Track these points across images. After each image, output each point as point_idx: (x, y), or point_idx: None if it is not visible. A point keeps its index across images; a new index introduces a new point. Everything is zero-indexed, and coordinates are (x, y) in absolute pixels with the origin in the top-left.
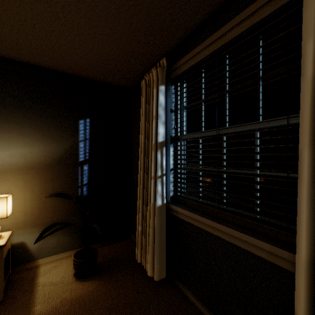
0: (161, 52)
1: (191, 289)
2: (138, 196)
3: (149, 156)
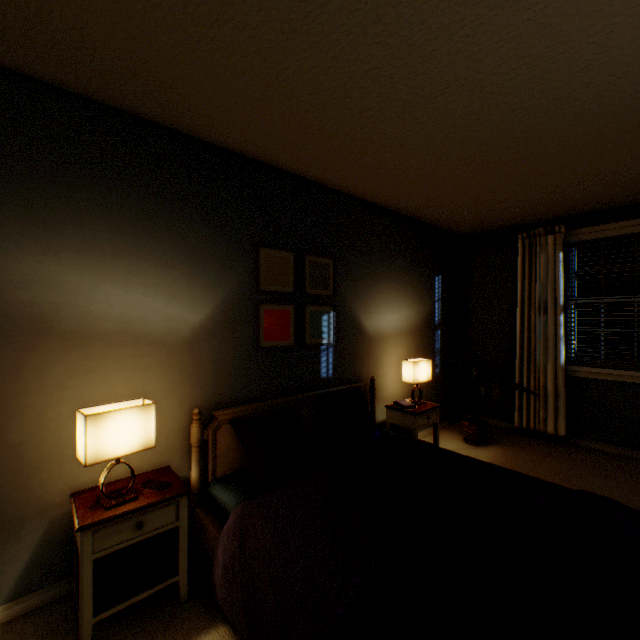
0: (555, 217)
1: (596, 439)
2: (517, 361)
3: (542, 319)
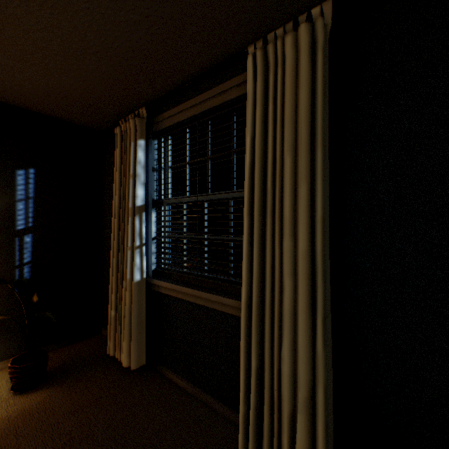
0: (141, 99)
1: (174, 369)
2: (110, 273)
3: (126, 222)
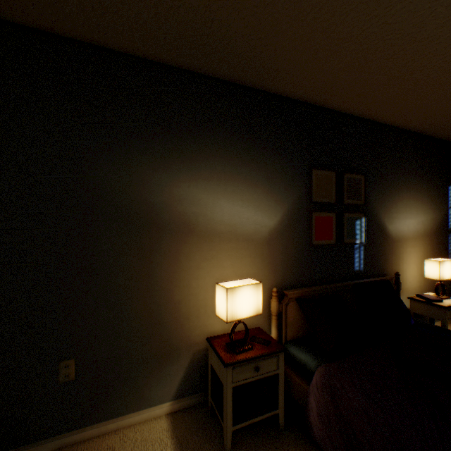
0: None
1: None
2: None
3: None
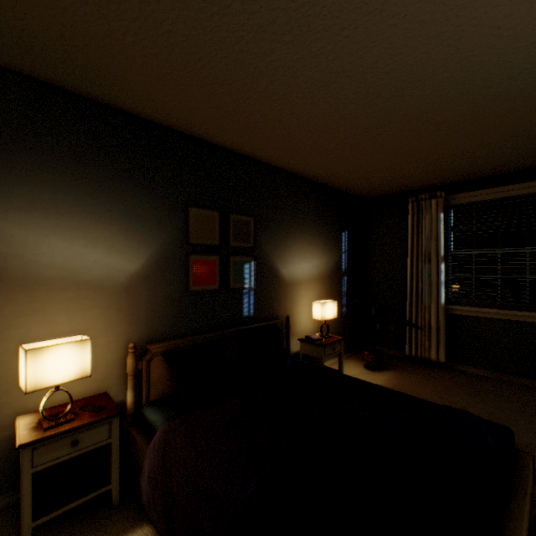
0: (437, 184)
1: (469, 364)
2: (408, 301)
3: (427, 267)
